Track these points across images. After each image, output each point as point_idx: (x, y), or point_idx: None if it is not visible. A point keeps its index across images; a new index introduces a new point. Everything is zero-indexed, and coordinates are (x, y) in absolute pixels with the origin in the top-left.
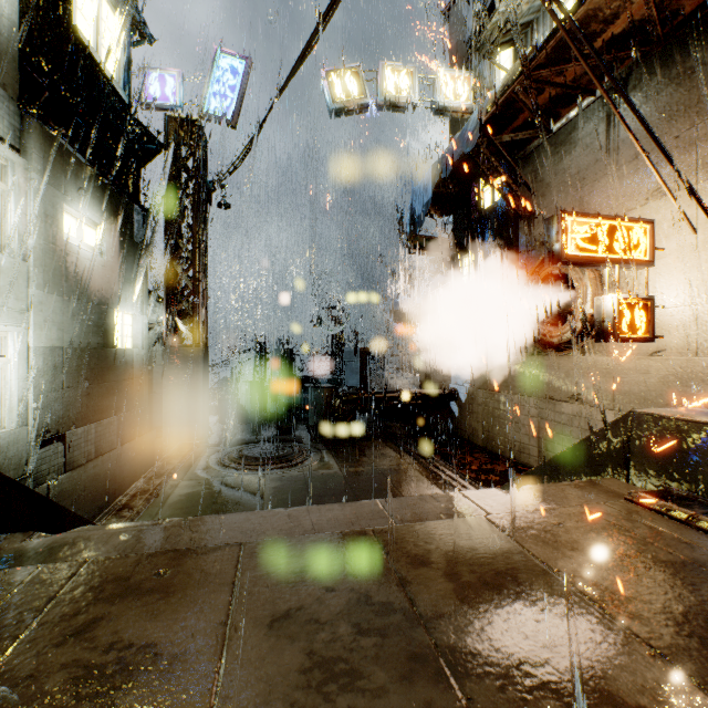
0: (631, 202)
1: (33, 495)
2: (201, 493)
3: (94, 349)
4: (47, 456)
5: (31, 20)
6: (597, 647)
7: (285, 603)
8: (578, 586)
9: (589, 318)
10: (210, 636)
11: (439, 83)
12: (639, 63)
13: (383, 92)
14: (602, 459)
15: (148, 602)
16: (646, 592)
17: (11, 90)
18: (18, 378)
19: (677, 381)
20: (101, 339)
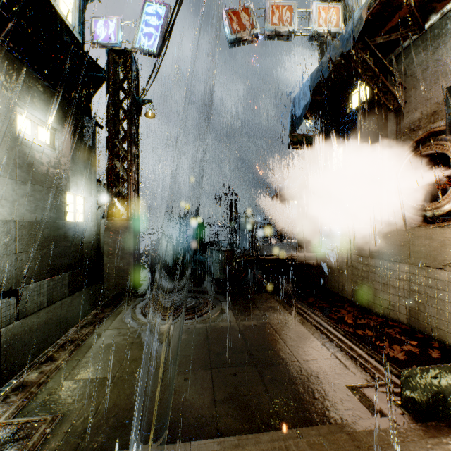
0: None
1: None
2: (118, 345)
3: (47, 221)
4: None
5: None
6: None
7: None
8: None
9: None
10: None
11: (314, 14)
12: None
13: (269, 24)
14: None
15: None
16: None
17: None
18: None
19: None
20: (53, 214)
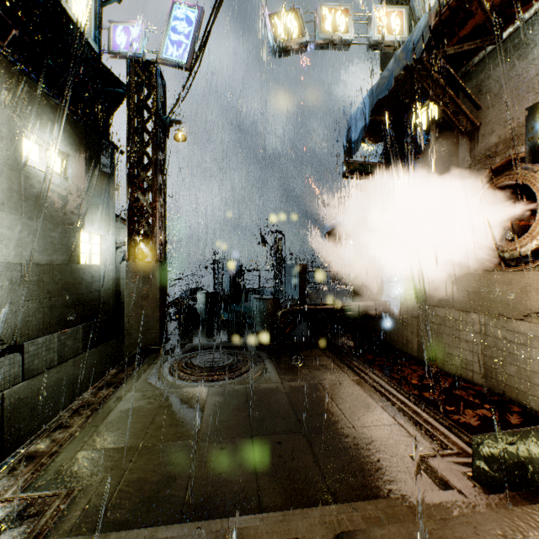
0: None
1: None
2: (142, 410)
3: (57, 264)
4: (0, 367)
5: None
6: None
7: None
8: None
9: None
10: None
11: (373, 19)
12: None
13: (321, 30)
14: None
15: None
16: None
17: None
18: None
19: None
20: (65, 255)
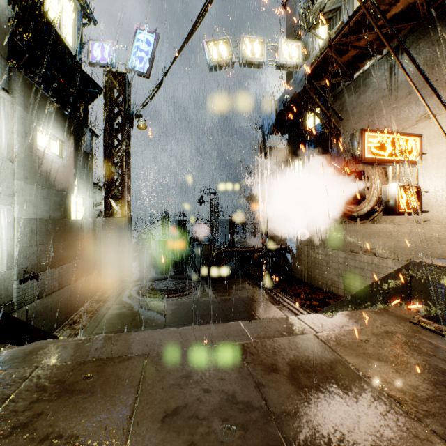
0: (406, 123)
1: (9, 317)
2: (126, 313)
3: (57, 219)
4: (26, 289)
5: (16, 7)
6: (405, 441)
7: (175, 402)
8: (385, 389)
9: (377, 199)
10: (119, 429)
11: (279, 49)
12: (412, 32)
13: (243, 55)
14: (391, 293)
15: (77, 400)
16: (435, 394)
17: (2, 52)
18: (7, 239)
19: (437, 240)
20: (62, 213)
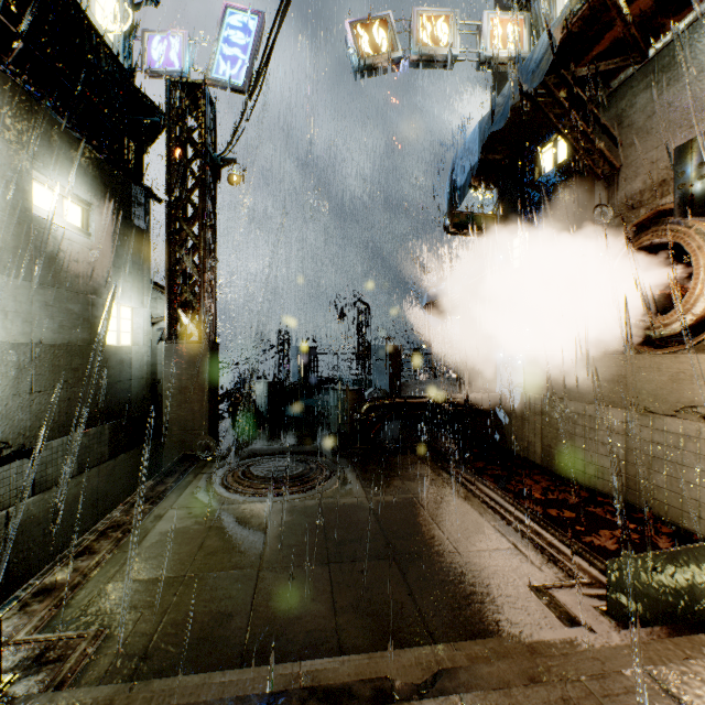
0: None
1: None
2: (188, 531)
3: (77, 345)
4: (5, 477)
5: None
6: None
7: None
8: None
9: None
10: None
11: (485, 29)
12: None
13: (417, 43)
14: None
15: None
16: None
17: None
18: None
19: None
20: (87, 334)
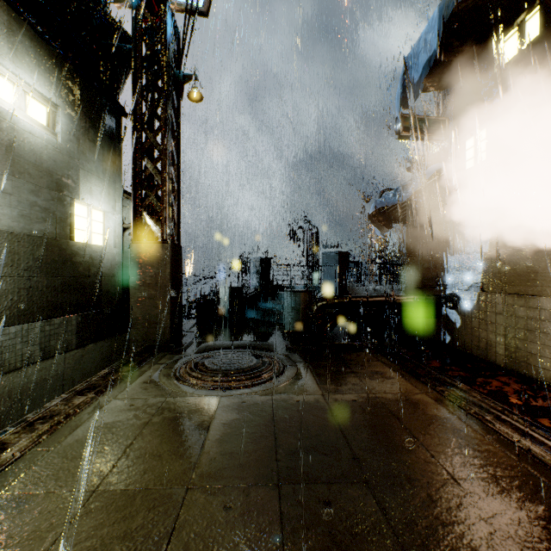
0: None
1: None
2: (121, 427)
3: (40, 237)
4: None
5: None
6: None
7: None
8: None
9: None
10: None
11: None
12: None
13: None
14: None
15: None
16: None
17: None
18: None
19: None
20: (51, 227)
